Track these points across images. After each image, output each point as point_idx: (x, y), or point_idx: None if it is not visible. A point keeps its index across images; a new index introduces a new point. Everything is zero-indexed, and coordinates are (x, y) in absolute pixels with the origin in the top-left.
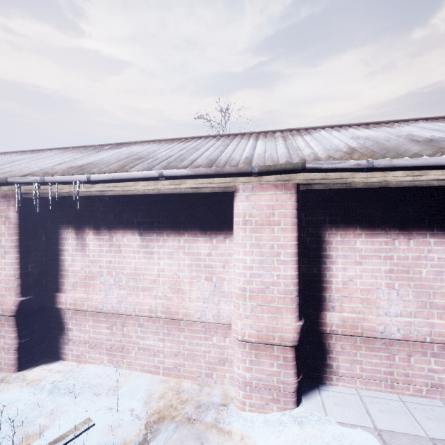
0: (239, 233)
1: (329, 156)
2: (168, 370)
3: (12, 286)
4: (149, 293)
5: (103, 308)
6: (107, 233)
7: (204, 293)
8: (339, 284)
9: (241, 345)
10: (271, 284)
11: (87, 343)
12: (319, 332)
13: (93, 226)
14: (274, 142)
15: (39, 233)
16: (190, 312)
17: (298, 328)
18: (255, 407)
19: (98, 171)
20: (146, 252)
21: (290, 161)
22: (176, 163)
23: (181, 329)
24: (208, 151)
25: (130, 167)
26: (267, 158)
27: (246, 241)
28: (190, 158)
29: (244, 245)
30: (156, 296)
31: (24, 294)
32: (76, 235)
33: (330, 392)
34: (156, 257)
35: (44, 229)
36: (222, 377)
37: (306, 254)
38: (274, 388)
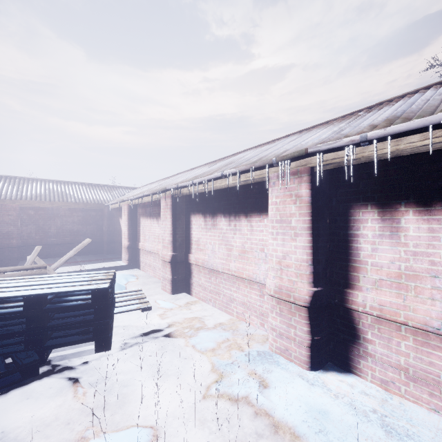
0: None
1: None
2: None
3: (304, 273)
4: None
5: (441, 328)
6: None
7: None
8: None
9: None
10: None
11: (402, 369)
12: None
13: (415, 201)
14: None
15: (325, 215)
16: None
17: None
18: None
19: None
20: None
21: None
22: None
23: None
24: None
25: None
26: None
27: None
28: None
29: None
30: None
31: (315, 284)
32: (380, 215)
33: None
34: None
35: (327, 209)
36: None
37: None
38: None
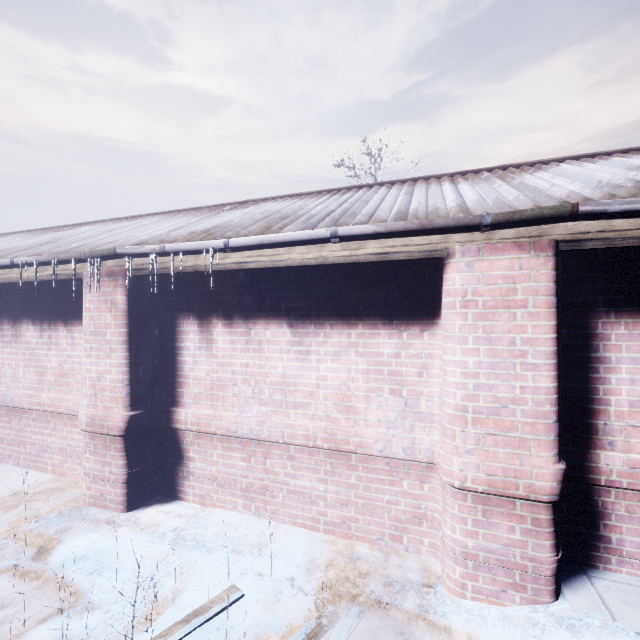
0: (455, 322)
1: (610, 193)
2: (332, 525)
3: (119, 396)
4: (303, 411)
5: (237, 430)
6: (242, 324)
7: (388, 414)
8: (623, 405)
9: (459, 495)
10: (511, 402)
11: (214, 479)
12: (586, 483)
13: (223, 314)
14: (488, 185)
15: (151, 325)
16: (366, 442)
17: (559, 474)
18: (483, 593)
19: (235, 234)
20: (299, 351)
21: (541, 206)
22: (346, 218)
23: (352, 467)
24: (386, 201)
25: (278, 227)
26: (495, 205)
27: (467, 333)
28: (365, 212)
29: (463, 340)
30: (314, 416)
31: (134, 407)
32: (200, 327)
33: (609, 582)
34: (313, 359)
35: (156, 319)
36: (418, 543)
37: (561, 355)
38: (516, 567)
